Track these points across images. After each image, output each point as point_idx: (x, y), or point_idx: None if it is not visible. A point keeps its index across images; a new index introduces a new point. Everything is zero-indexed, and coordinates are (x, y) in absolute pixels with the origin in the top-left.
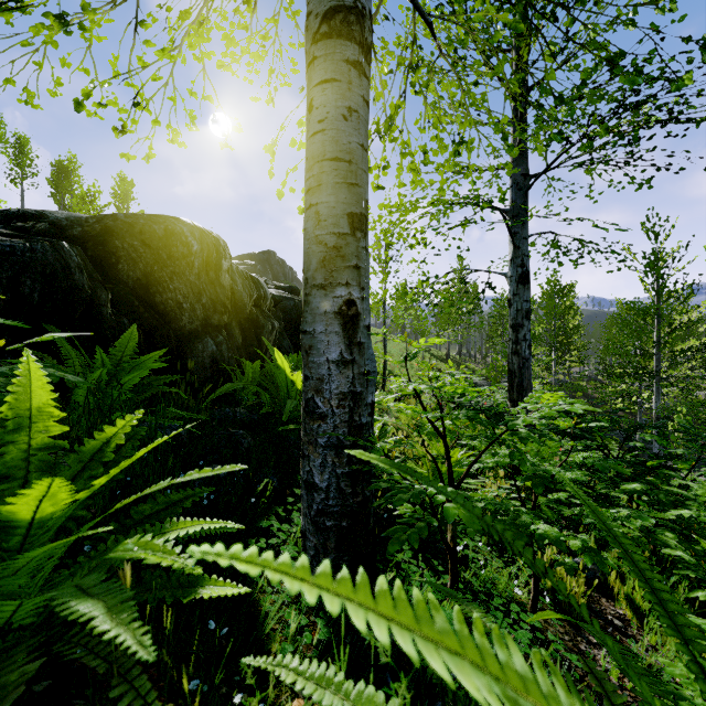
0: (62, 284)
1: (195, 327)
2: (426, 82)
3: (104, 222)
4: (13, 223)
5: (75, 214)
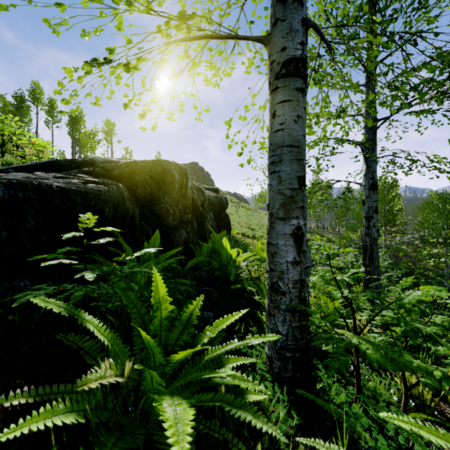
0: (121, 208)
1: (175, 223)
2: (323, 77)
3: (130, 166)
4: (81, 168)
5: (109, 159)
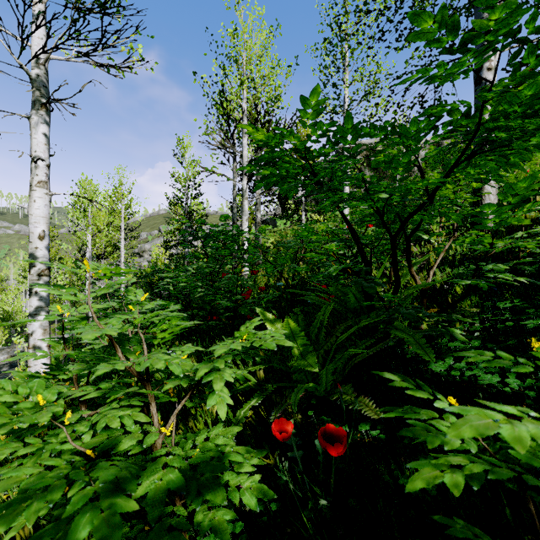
0: None
1: None
2: None
3: None
4: None
5: None
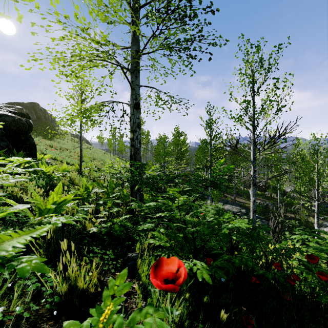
0: None
1: None
2: None
3: None
4: None
5: None
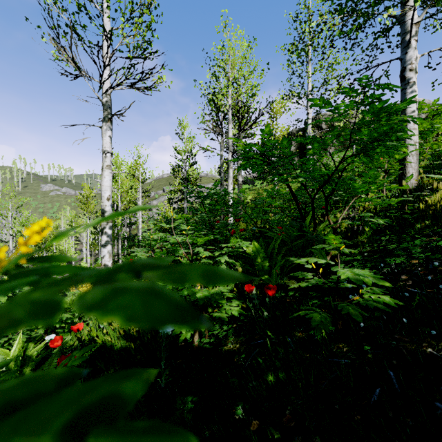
0: None
1: None
2: None
3: None
4: None
5: None
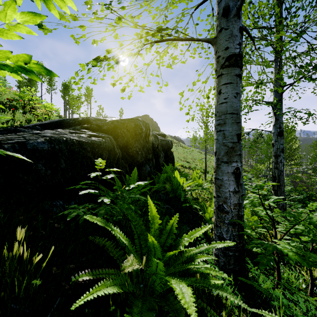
0: (113, 153)
1: (142, 160)
2: (247, 61)
3: (114, 123)
4: (82, 124)
5: (98, 117)
